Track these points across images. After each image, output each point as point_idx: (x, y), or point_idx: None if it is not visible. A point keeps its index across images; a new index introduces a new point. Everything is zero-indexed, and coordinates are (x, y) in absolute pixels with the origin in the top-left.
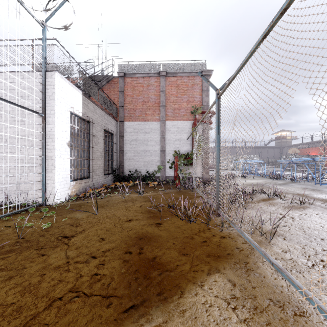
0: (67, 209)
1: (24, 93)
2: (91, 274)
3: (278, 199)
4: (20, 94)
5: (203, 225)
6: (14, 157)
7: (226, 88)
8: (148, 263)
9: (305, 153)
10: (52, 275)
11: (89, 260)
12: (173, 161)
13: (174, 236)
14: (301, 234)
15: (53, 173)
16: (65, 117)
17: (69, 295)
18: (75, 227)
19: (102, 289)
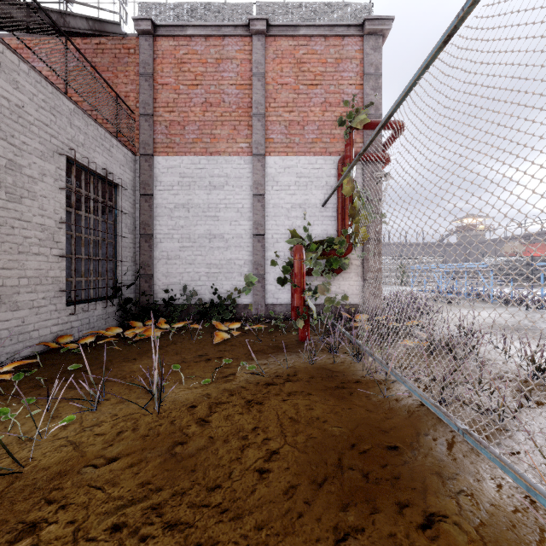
0: None
1: None
2: None
3: None
4: None
5: None
6: None
7: None
8: None
9: None
10: None
11: None
12: (288, 262)
13: None
14: None
15: None
16: None
17: None
18: None
19: None
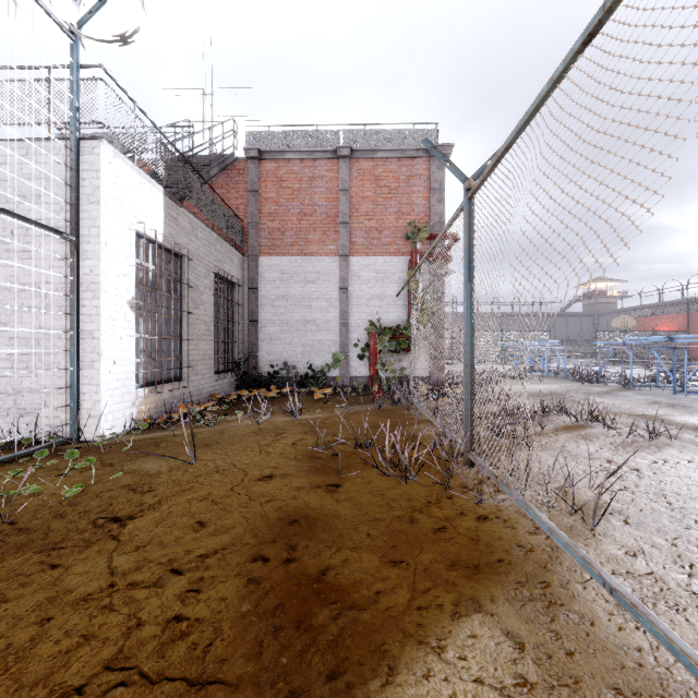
0: (127, 450)
1: (29, 189)
2: (166, 617)
3: (598, 427)
4: (20, 190)
5: (436, 487)
6: (6, 332)
7: (489, 175)
8: (307, 588)
9: (648, 326)
10: (68, 622)
11: (164, 579)
12: (366, 344)
13: (370, 515)
14: (662, 510)
15: (96, 369)
16: (125, 244)
17: (103, 680)
18: (139, 495)
19: (189, 661)
